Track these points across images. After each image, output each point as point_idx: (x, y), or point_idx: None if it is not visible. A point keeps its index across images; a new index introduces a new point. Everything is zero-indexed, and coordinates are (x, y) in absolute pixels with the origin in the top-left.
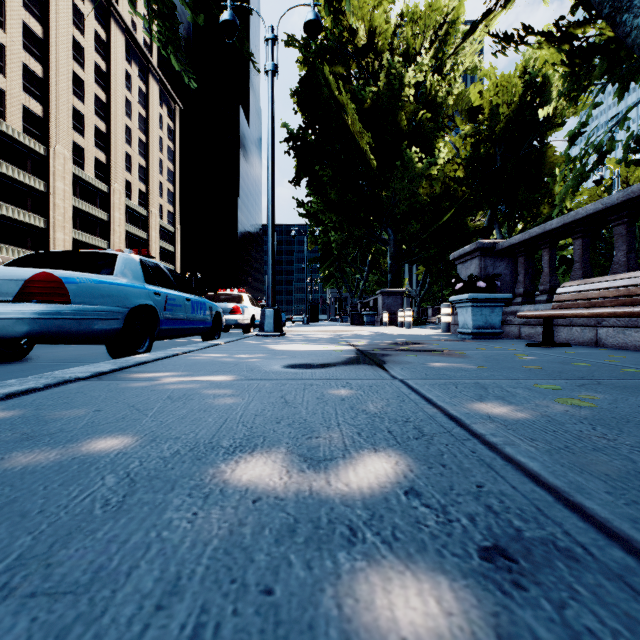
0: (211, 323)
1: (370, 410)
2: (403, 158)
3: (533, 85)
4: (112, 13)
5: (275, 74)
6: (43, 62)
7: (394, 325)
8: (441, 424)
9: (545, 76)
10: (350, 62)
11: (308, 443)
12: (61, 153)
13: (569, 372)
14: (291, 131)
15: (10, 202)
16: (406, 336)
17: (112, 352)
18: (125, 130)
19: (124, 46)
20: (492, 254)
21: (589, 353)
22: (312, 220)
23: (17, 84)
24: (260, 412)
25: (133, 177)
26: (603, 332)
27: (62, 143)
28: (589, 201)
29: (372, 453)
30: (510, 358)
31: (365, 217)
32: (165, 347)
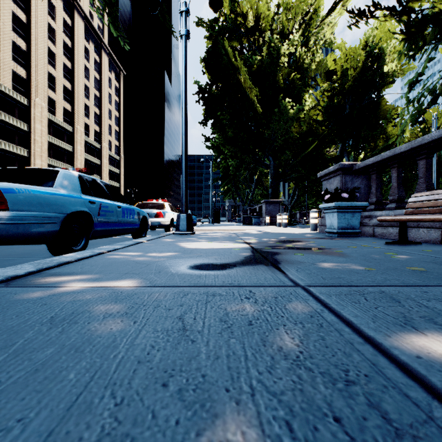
0: (139, 225)
1: (288, 348)
2: (280, 106)
3: (372, 54)
4: (75, 6)
5: (187, 38)
6: (26, 40)
7: (274, 225)
8: (402, 390)
9: (381, 48)
10: (242, 39)
11: None
12: (39, 104)
13: None
14: (200, 87)
15: (3, 138)
16: (286, 234)
17: (52, 250)
18: (85, 88)
19: (84, 29)
20: (350, 173)
21: None
22: (215, 151)
23: (8, 55)
24: (146, 353)
25: (90, 121)
26: None
27: (40, 97)
28: (409, 138)
29: None
30: (384, 257)
31: (253, 148)
32: (103, 243)
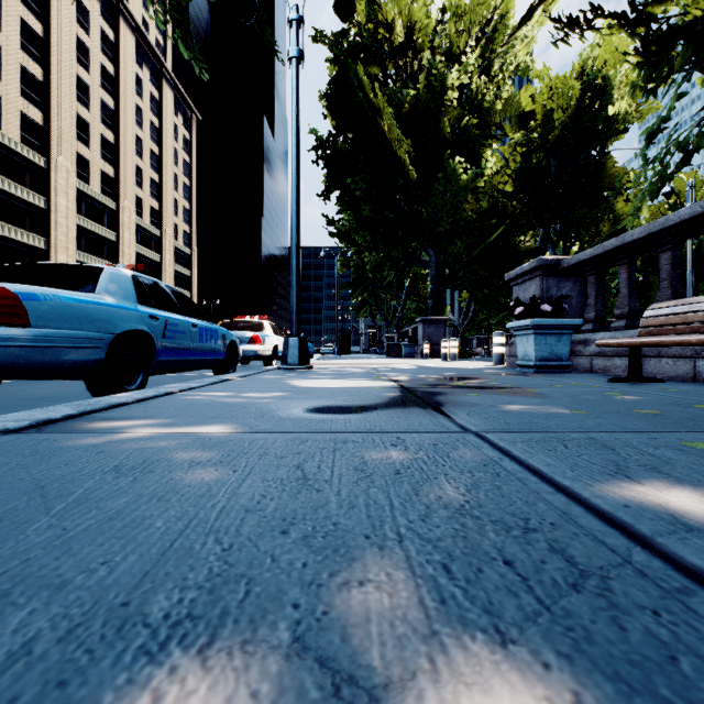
0: (224, 354)
1: (449, 497)
2: (446, 169)
3: (592, 87)
4: (121, 11)
5: (300, 62)
6: (43, 64)
7: (436, 357)
8: (597, 537)
9: (605, 77)
10: (386, 62)
11: (342, 605)
12: (64, 166)
13: (703, 419)
14: (320, 139)
15: (6, 220)
16: (455, 369)
17: (93, 389)
18: (136, 141)
19: (134, 47)
20: (556, 273)
21: (697, 391)
22: (343, 240)
23: (14, 88)
24: (256, 502)
25: (145, 193)
26: (703, 364)
27: (65, 155)
28: (651, 220)
29: (498, 650)
30: (603, 398)
31: (403, 236)
32: (169, 382)
